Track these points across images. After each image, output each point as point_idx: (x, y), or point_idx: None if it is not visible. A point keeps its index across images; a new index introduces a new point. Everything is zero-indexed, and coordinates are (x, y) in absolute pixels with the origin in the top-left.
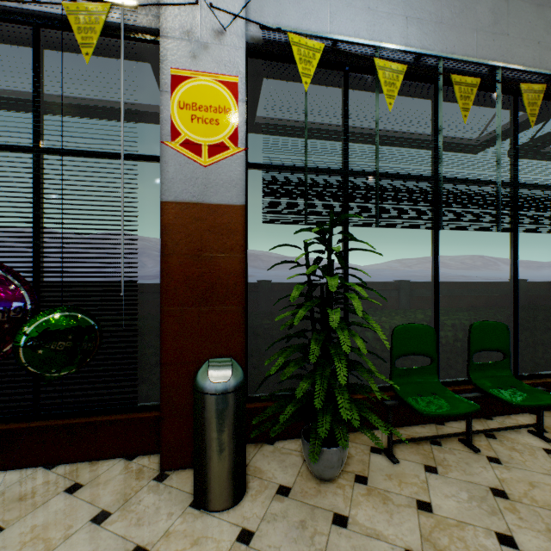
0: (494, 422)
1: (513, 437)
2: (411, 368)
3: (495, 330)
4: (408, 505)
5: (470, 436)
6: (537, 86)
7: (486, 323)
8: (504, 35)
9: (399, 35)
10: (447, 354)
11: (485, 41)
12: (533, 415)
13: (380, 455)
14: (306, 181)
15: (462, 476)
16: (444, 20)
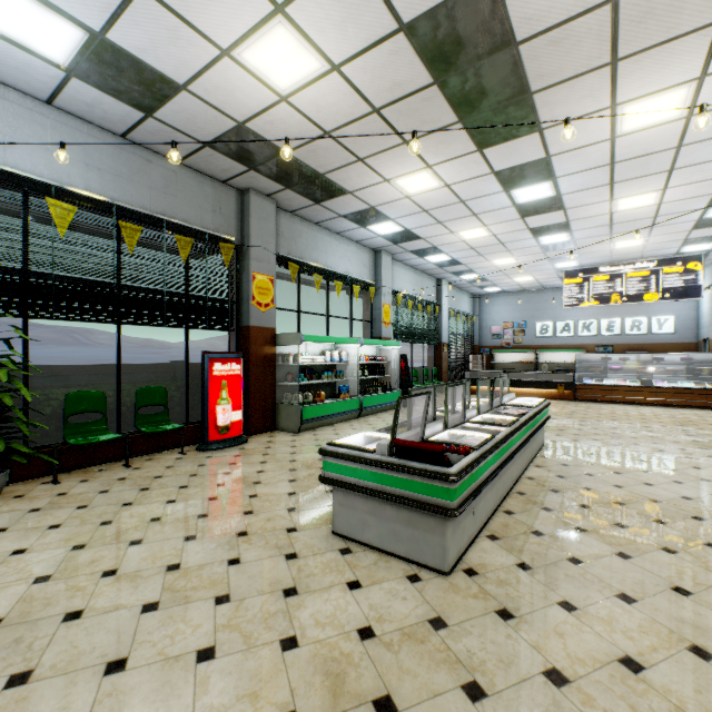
0: (162, 453)
1: (165, 457)
2: (86, 422)
3: (158, 392)
4: (50, 496)
5: (128, 459)
6: (188, 238)
7: (152, 387)
8: (174, 196)
9: (81, 177)
10: (134, 413)
11: (158, 197)
12: (194, 446)
13: (47, 484)
14: None
15: (106, 478)
16: (123, 175)
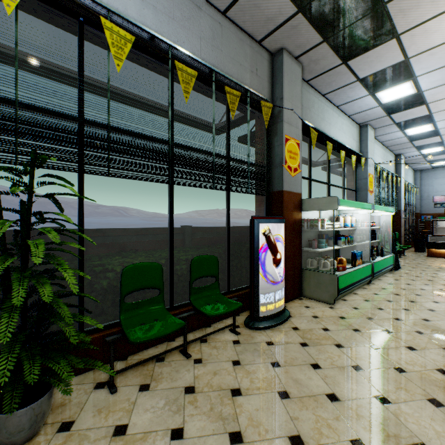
0: (211, 328)
1: (218, 337)
2: (142, 301)
3: (210, 261)
4: (104, 437)
5: (186, 346)
6: (236, 92)
7: (204, 256)
8: (219, 50)
9: (136, 12)
10: (183, 283)
11: (207, 49)
12: (237, 316)
13: (102, 390)
14: (17, 116)
15: (168, 384)
16: (176, 18)
